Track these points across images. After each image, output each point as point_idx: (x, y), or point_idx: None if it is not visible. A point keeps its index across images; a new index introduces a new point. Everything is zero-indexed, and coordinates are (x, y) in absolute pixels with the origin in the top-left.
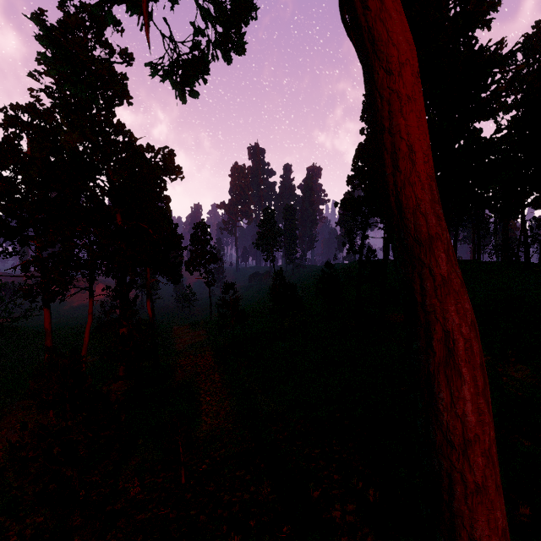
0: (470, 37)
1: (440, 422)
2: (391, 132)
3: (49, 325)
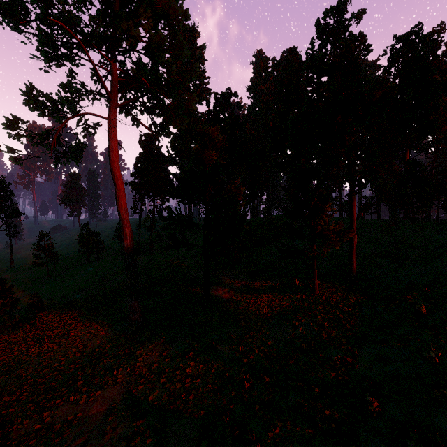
0: (195, 111)
1: (125, 246)
2: (119, 200)
3: None
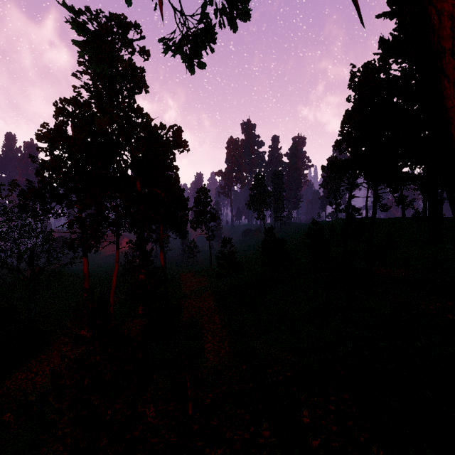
0: None
1: None
2: None
3: (87, 271)
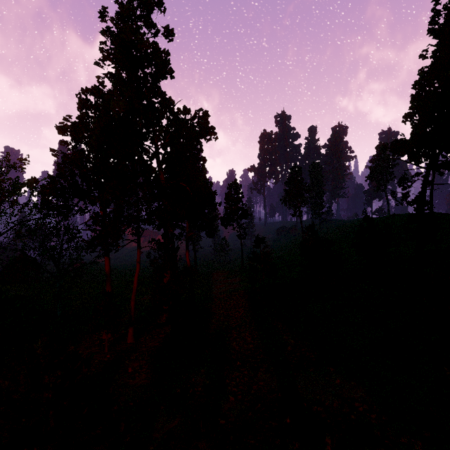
0: None
1: None
2: None
3: (108, 271)
